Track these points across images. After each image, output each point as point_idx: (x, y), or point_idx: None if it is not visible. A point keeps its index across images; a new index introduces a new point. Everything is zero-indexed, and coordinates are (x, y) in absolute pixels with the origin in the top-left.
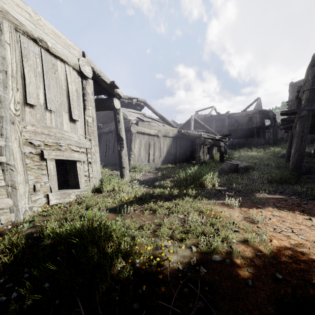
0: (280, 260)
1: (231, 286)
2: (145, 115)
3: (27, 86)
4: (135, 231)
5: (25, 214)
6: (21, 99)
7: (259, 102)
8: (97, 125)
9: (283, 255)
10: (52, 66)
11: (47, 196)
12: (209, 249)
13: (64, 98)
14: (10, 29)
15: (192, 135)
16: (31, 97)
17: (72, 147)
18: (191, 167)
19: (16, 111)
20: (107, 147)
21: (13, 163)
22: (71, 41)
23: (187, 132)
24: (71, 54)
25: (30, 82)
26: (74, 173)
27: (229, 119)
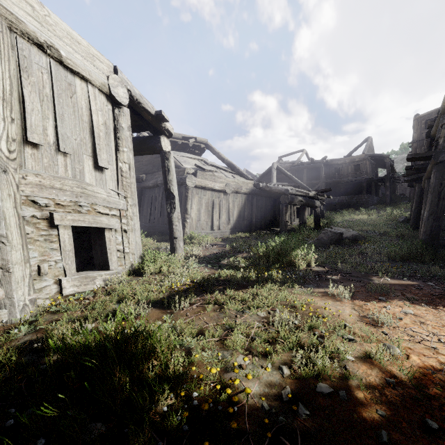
0: (428, 392)
1: (352, 443)
2: (207, 162)
3: (28, 115)
4: (192, 339)
5: (24, 311)
6: (19, 134)
7: (369, 143)
8: (137, 176)
9: (432, 383)
10: (68, 86)
11: (60, 281)
12: (311, 372)
13: (85, 135)
14: (1, 27)
15: (274, 190)
16: (34, 131)
17: (97, 208)
18: (273, 236)
19: (11, 154)
20: (151, 208)
21: (5, 232)
22: (96, 50)
23: (267, 186)
24: (97, 69)
25: (32, 110)
26: (101, 247)
27: (327, 168)
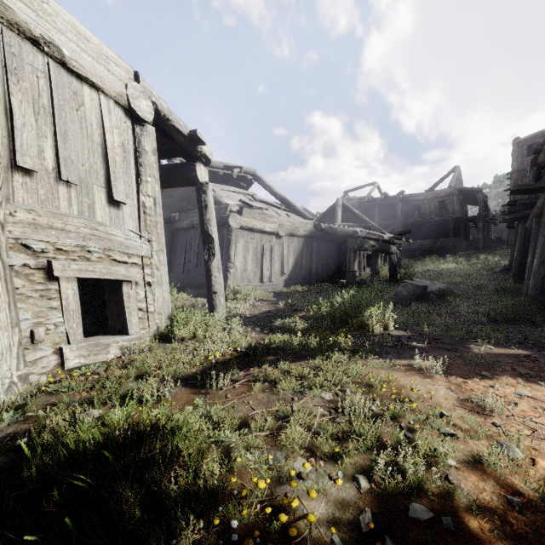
0: None
1: None
2: (256, 197)
3: (17, 131)
4: (233, 434)
5: (10, 391)
6: (6, 157)
7: (457, 174)
8: (168, 215)
9: None
10: (73, 96)
11: (61, 351)
12: (400, 486)
13: (96, 159)
14: None
15: (340, 232)
16: (25, 153)
17: (112, 254)
18: (338, 290)
19: None
20: (186, 254)
21: None
22: (111, 50)
23: (330, 228)
24: (112, 74)
25: (23, 125)
26: (117, 305)
27: (404, 205)
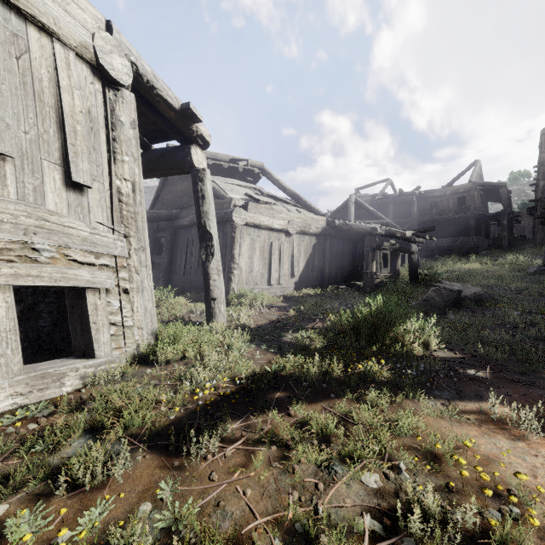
0: None
1: None
2: (263, 191)
3: None
4: None
5: None
6: None
7: (478, 168)
8: (169, 211)
9: None
10: (11, 38)
11: None
12: None
13: (48, 127)
14: None
15: (356, 229)
16: None
17: (71, 253)
18: (356, 294)
19: None
20: (187, 254)
21: None
22: None
23: (346, 224)
24: (72, 18)
25: None
26: (80, 319)
27: (420, 202)
